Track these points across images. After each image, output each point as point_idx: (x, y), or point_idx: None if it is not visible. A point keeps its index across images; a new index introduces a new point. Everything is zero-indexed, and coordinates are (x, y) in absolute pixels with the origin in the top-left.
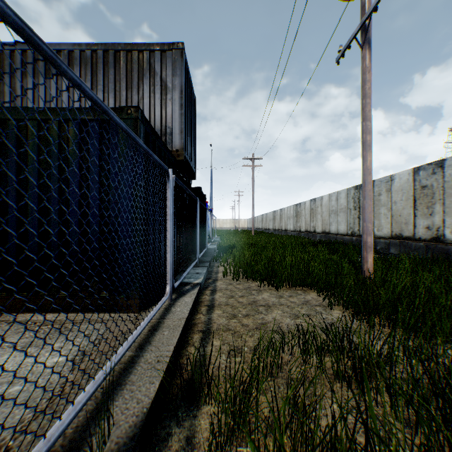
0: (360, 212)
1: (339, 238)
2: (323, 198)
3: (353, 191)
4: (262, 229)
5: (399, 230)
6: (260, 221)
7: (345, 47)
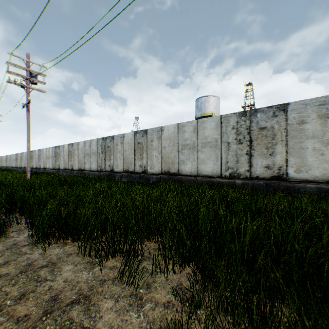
0: (57, 159)
1: (50, 170)
2: (44, 149)
3: (54, 148)
4: (7, 167)
5: (66, 166)
6: (5, 160)
7: (24, 105)
